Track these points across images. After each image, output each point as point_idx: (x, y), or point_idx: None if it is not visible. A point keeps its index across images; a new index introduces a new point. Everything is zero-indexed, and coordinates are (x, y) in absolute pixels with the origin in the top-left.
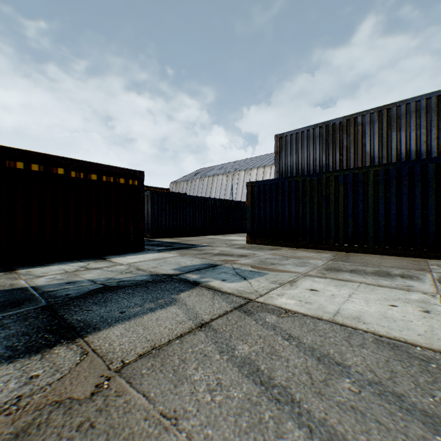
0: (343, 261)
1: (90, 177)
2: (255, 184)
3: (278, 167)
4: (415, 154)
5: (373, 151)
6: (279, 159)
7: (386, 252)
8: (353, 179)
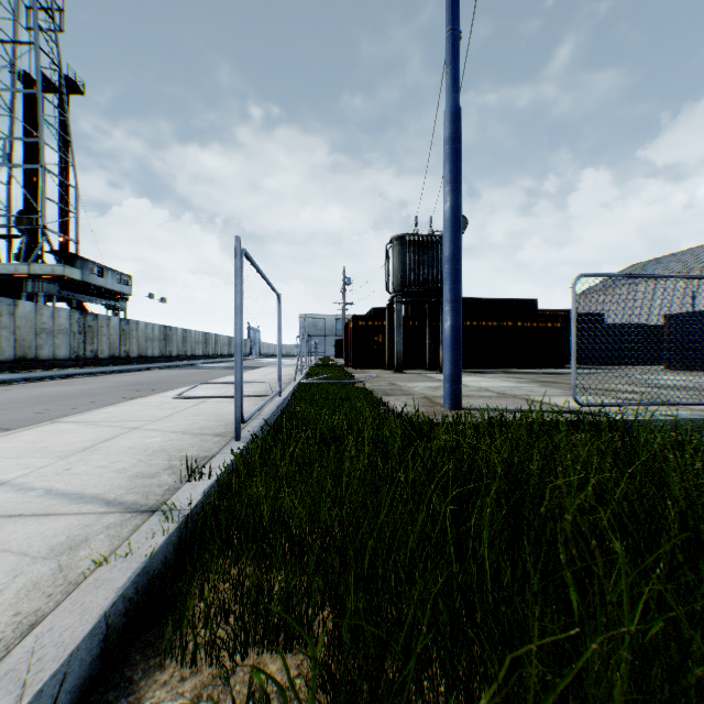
0: None
1: (532, 325)
2: (671, 316)
3: None
4: None
5: None
6: None
7: None
8: None
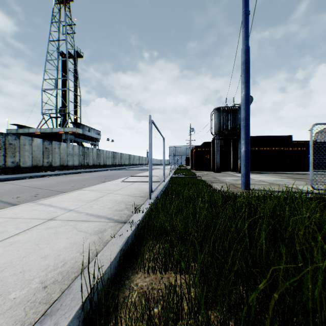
0: None
1: (289, 149)
2: None
3: None
4: None
5: None
6: None
7: None
8: None
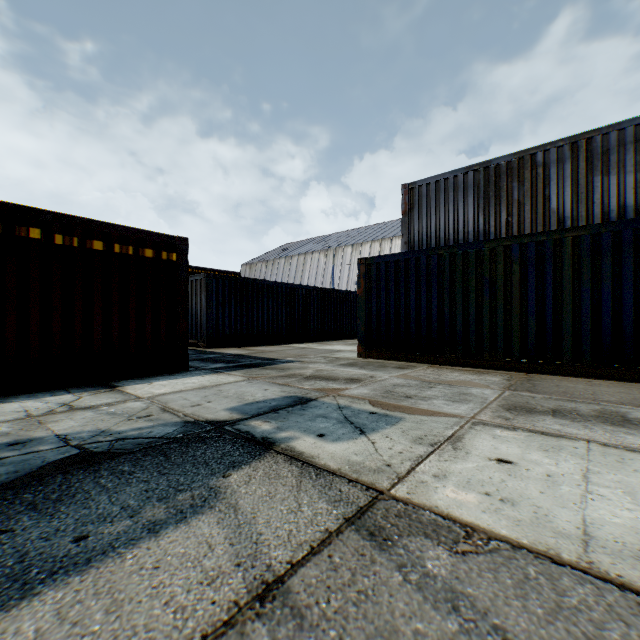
0: (528, 391)
1: (91, 245)
2: (371, 261)
3: (406, 236)
4: (634, 211)
5: (563, 207)
6: (408, 223)
7: (595, 373)
8: (537, 251)
